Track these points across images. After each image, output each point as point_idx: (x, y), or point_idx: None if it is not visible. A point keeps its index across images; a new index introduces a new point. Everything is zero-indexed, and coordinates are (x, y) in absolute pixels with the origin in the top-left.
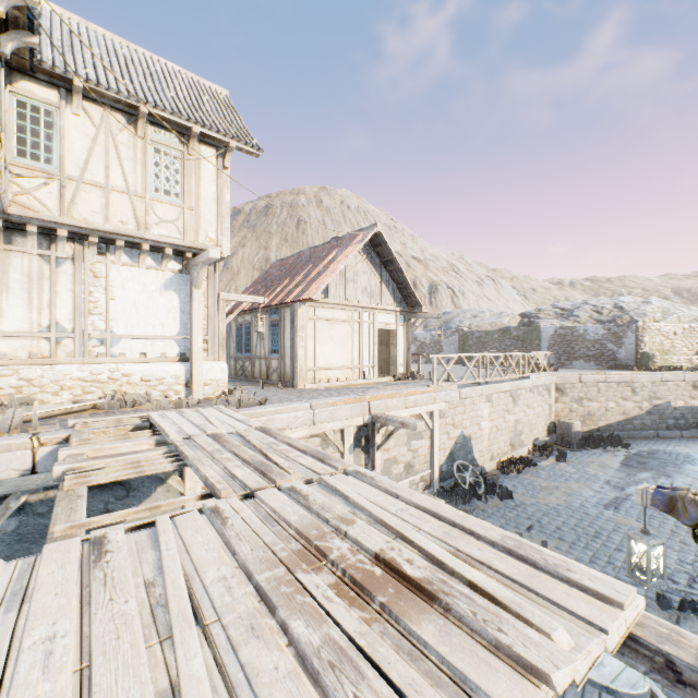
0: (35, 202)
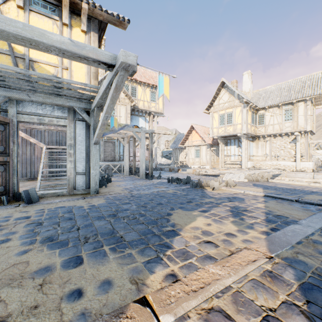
0: (260, 132)
